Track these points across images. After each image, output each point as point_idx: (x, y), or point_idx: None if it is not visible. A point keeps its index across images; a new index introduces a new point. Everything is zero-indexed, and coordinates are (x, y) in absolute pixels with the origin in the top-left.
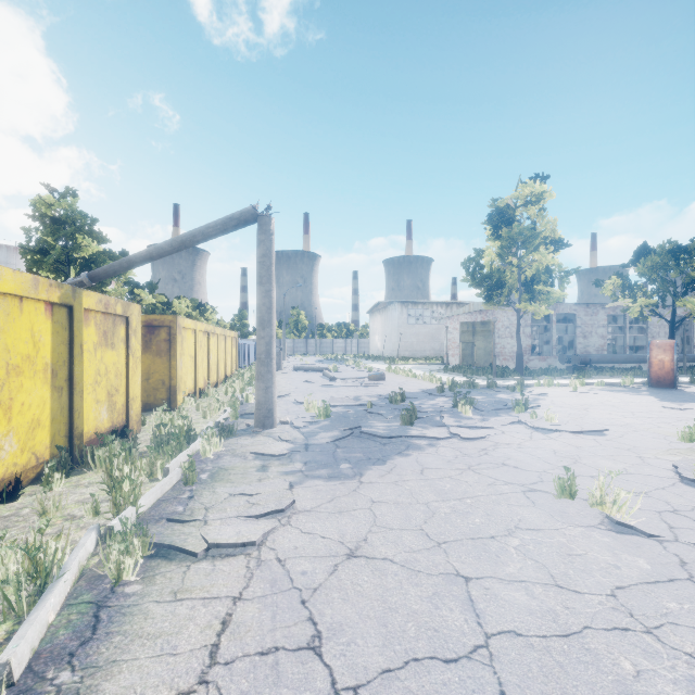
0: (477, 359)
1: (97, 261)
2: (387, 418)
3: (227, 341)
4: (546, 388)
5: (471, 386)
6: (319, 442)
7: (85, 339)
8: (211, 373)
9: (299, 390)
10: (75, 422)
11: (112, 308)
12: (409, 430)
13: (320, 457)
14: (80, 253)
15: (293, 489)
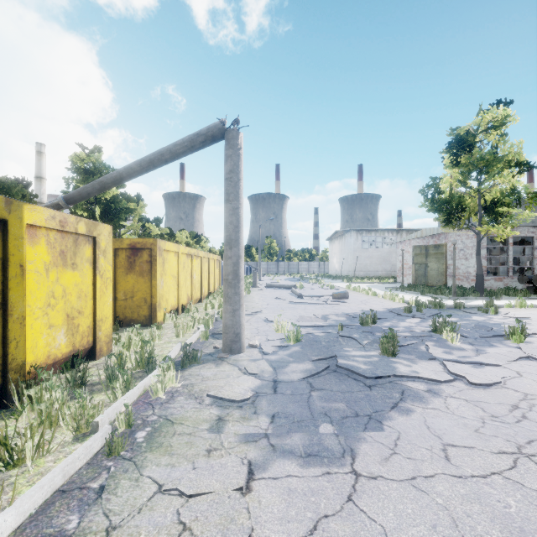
0: (429, 279)
1: (114, 201)
2: (362, 344)
3: (210, 263)
4: (520, 309)
5: (438, 306)
6: (290, 378)
7: (30, 258)
8: (194, 290)
9: (270, 306)
10: (10, 354)
11: (71, 227)
12: (395, 365)
13: (292, 407)
14: (104, 196)
15: (253, 482)
